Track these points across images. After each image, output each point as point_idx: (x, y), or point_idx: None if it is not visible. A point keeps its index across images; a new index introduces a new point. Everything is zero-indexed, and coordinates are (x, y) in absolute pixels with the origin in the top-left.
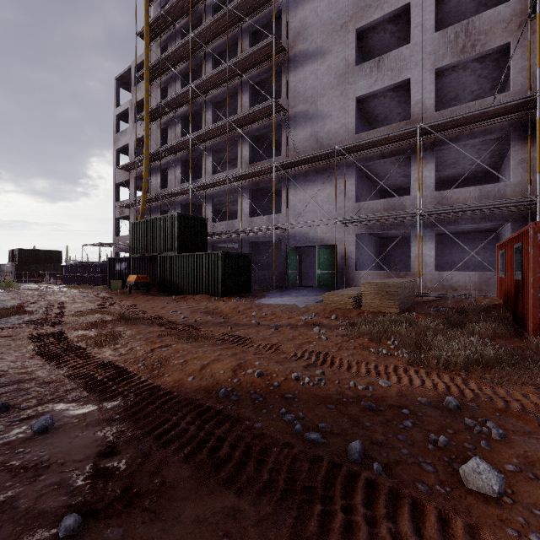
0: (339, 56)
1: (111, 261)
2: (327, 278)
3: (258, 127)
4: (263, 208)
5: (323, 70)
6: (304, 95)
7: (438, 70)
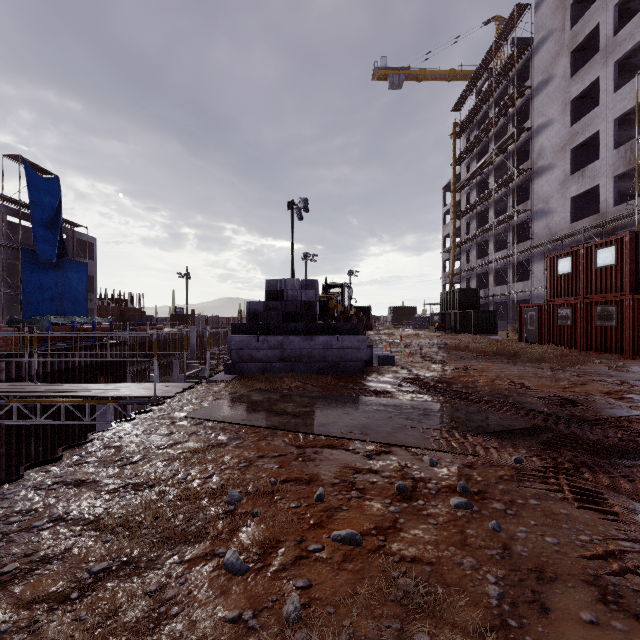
0: (561, 169)
1: (432, 315)
2: None
3: (517, 220)
4: None
5: (552, 179)
6: (541, 197)
7: (618, 175)
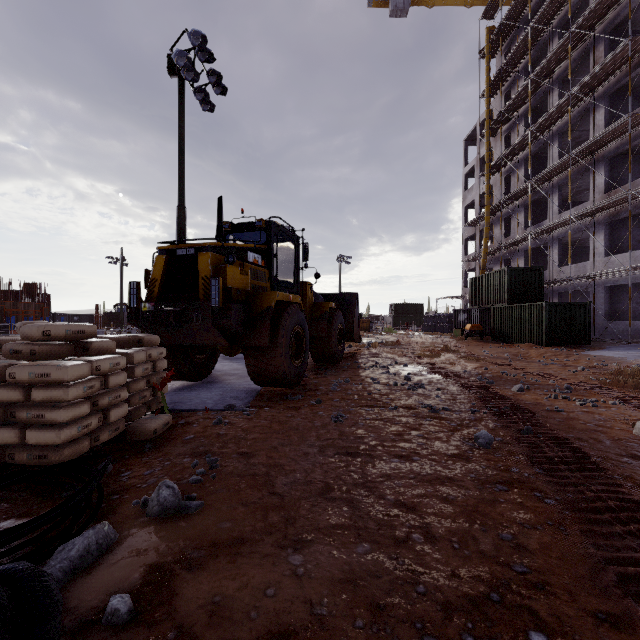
0: None
1: (455, 313)
2: None
3: (617, 146)
4: (637, 240)
5: None
6: None
7: None
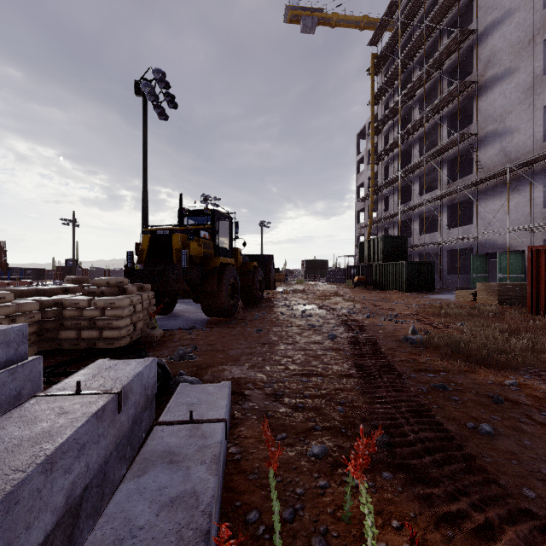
0: (526, 71)
1: (348, 268)
2: (511, 281)
3: (454, 152)
4: (468, 218)
5: (511, 88)
6: (493, 116)
7: None
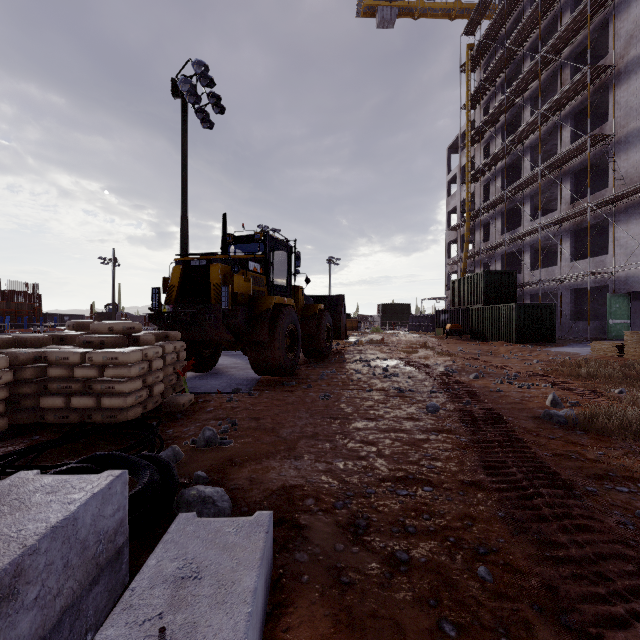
0: None
1: (437, 313)
2: None
3: (580, 161)
4: (599, 247)
5: None
6: (638, 109)
7: None
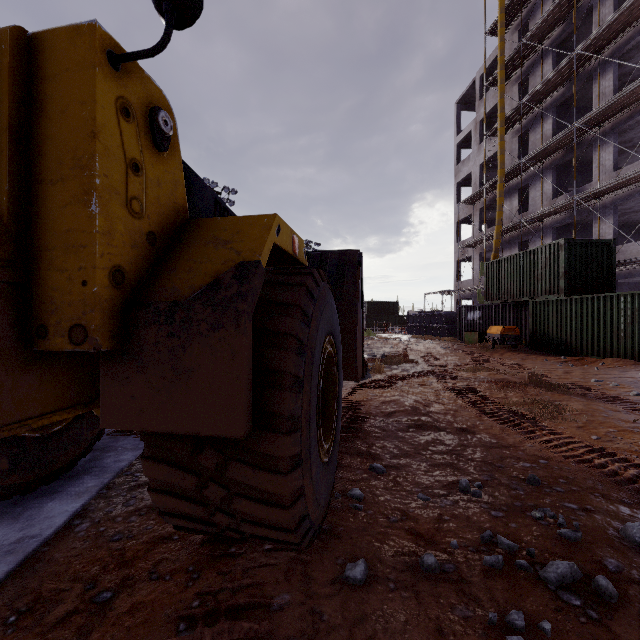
0: None
1: (461, 310)
2: None
3: None
4: None
5: None
6: None
7: None
